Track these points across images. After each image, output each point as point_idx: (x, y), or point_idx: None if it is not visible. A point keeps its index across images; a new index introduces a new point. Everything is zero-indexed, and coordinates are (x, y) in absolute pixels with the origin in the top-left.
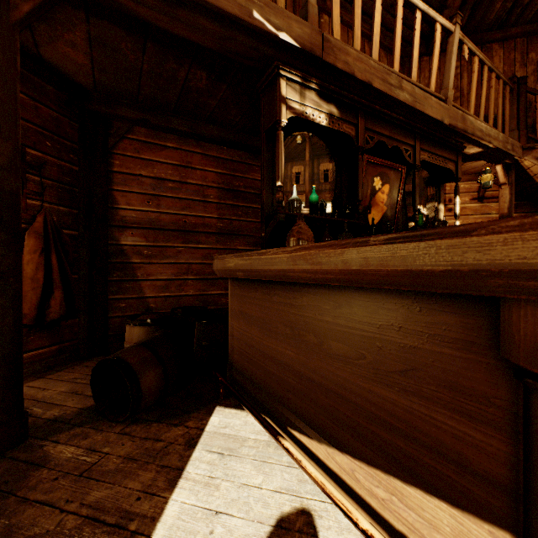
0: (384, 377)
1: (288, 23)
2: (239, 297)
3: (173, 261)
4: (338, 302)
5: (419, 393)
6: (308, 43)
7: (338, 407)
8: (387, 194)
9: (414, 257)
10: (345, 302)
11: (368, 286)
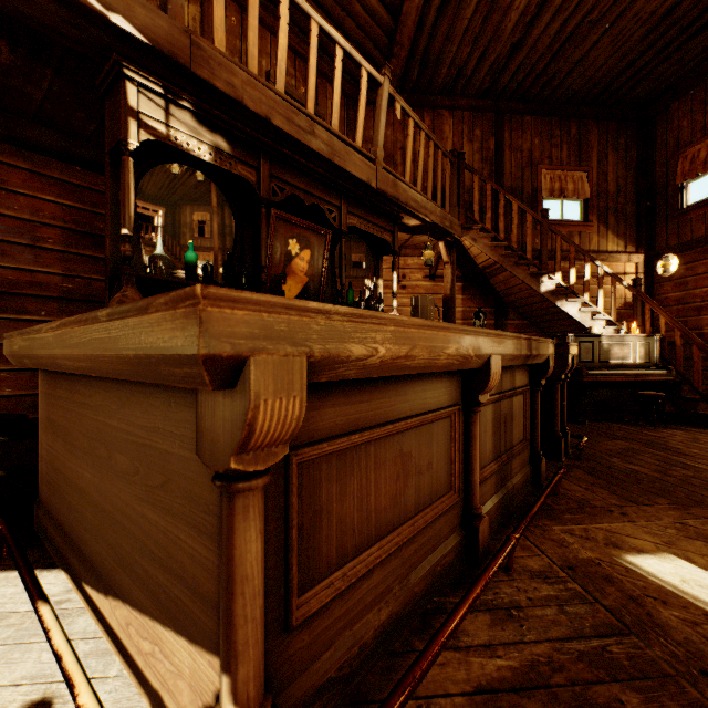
0: (152, 495)
1: (128, 5)
2: (48, 396)
3: None
4: (122, 399)
5: (172, 510)
6: (165, 41)
7: (122, 542)
8: (309, 262)
9: (120, 339)
10: (127, 398)
11: (112, 376)
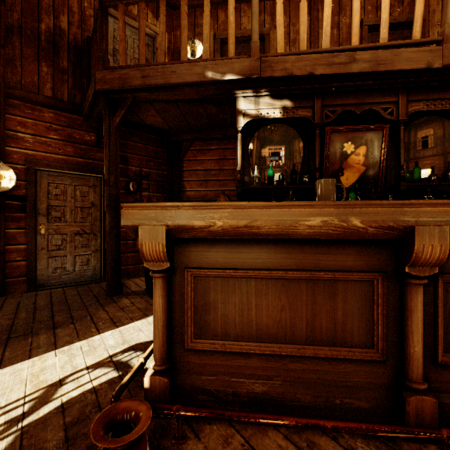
0: None
1: (232, 67)
2: None
3: None
4: None
5: None
6: (247, 72)
7: None
8: (365, 155)
9: None
10: None
11: None
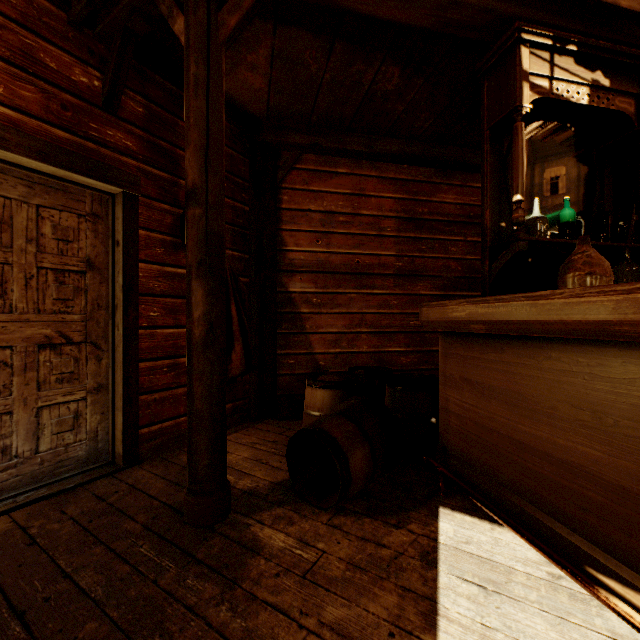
0: None
1: None
2: (462, 358)
3: (344, 310)
4: None
5: None
6: None
7: None
8: None
9: None
10: None
11: None
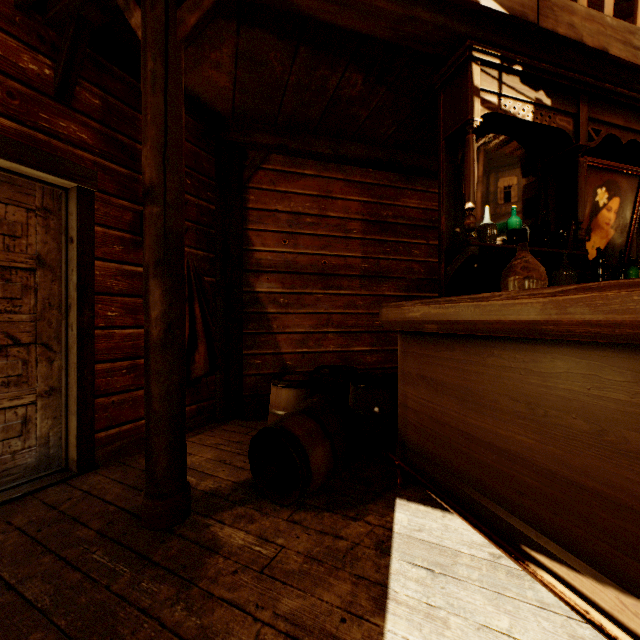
0: None
1: None
2: (419, 356)
3: (311, 310)
4: None
5: None
6: (517, 6)
7: None
8: (616, 212)
9: None
10: None
11: None
